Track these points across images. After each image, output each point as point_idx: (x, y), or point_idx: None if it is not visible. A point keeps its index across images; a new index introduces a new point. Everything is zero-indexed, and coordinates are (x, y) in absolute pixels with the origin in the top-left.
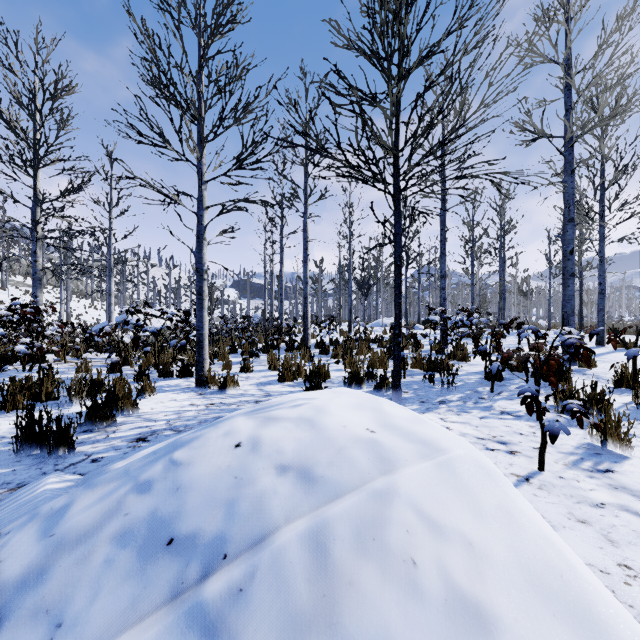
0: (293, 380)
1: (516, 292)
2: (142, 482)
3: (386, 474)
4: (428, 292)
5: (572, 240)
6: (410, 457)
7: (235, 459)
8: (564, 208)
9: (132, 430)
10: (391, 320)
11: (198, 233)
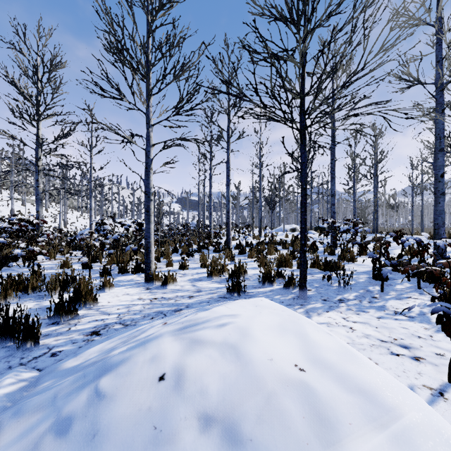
0: (219, 277)
1: (384, 206)
2: (63, 418)
3: (329, 449)
4: (317, 206)
5: (442, 166)
6: (354, 419)
7: (157, 398)
8: (435, 140)
9: (89, 323)
10: (290, 226)
11: (146, 164)
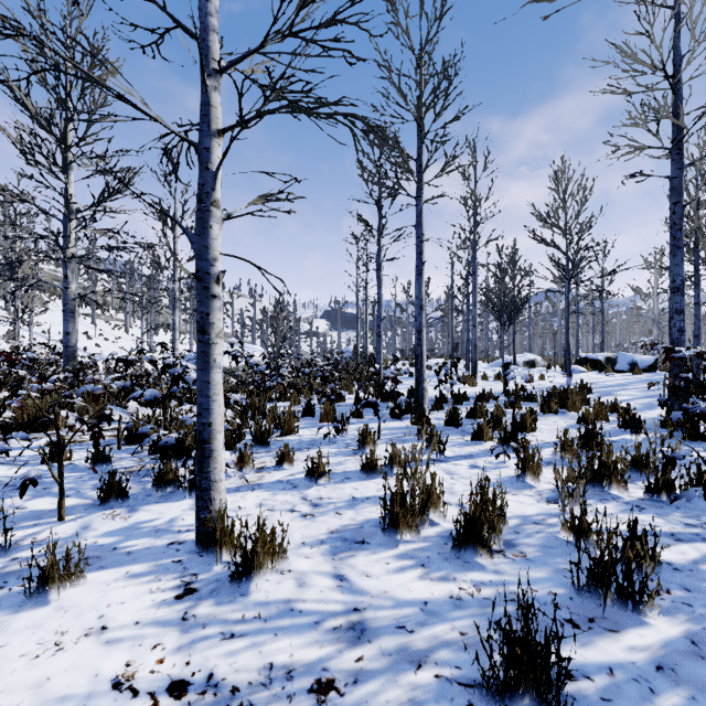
0: (418, 534)
1: None
2: None
3: None
4: None
5: None
6: None
7: None
8: None
9: None
10: (524, 358)
11: (199, 190)
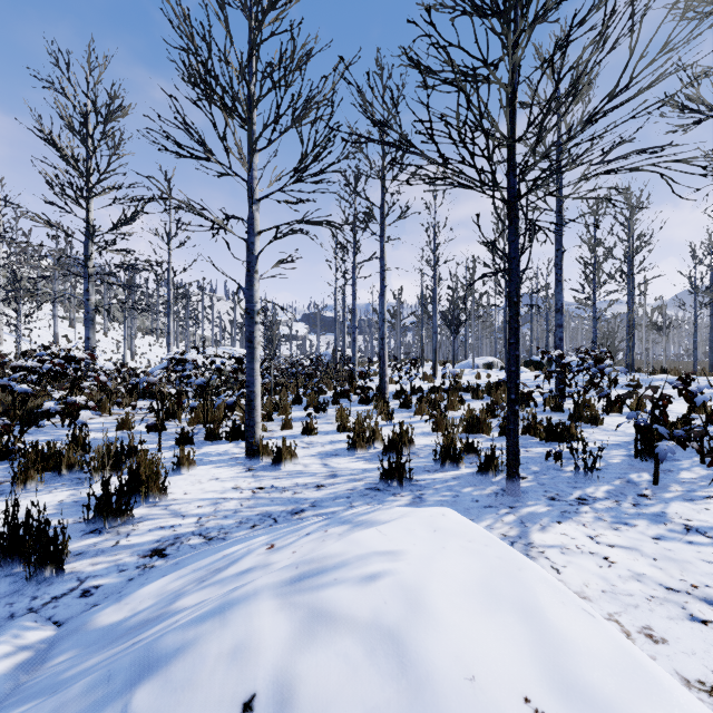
0: (367, 450)
1: (644, 325)
2: None
3: None
4: (528, 325)
5: None
6: None
7: None
8: None
9: (151, 533)
10: (484, 360)
11: (248, 265)
